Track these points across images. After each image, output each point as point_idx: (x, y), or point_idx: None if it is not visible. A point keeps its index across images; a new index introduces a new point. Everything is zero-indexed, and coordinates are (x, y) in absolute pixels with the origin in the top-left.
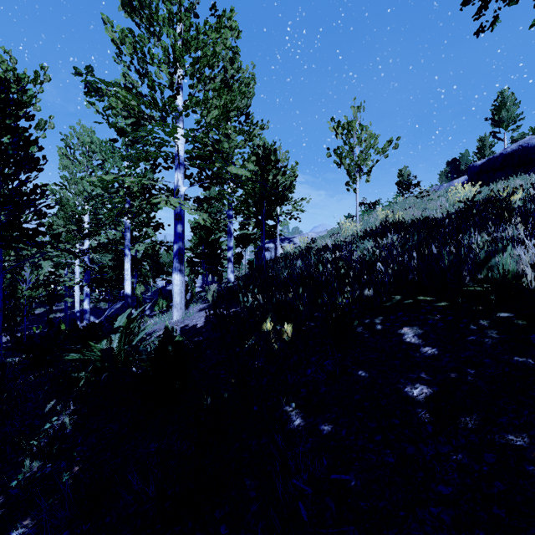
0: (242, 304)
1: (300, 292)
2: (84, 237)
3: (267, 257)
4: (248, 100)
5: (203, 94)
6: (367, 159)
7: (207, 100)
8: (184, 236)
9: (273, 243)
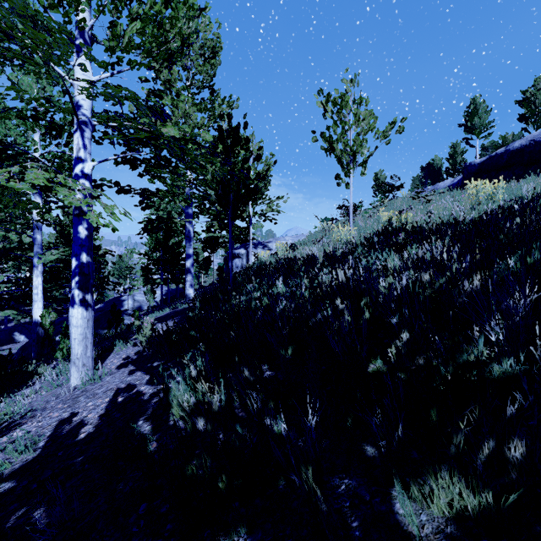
0: (169, 394)
1: (289, 355)
2: None
3: (237, 264)
4: (212, 68)
5: None
6: (362, 146)
7: (121, 2)
8: (91, 244)
9: (245, 249)
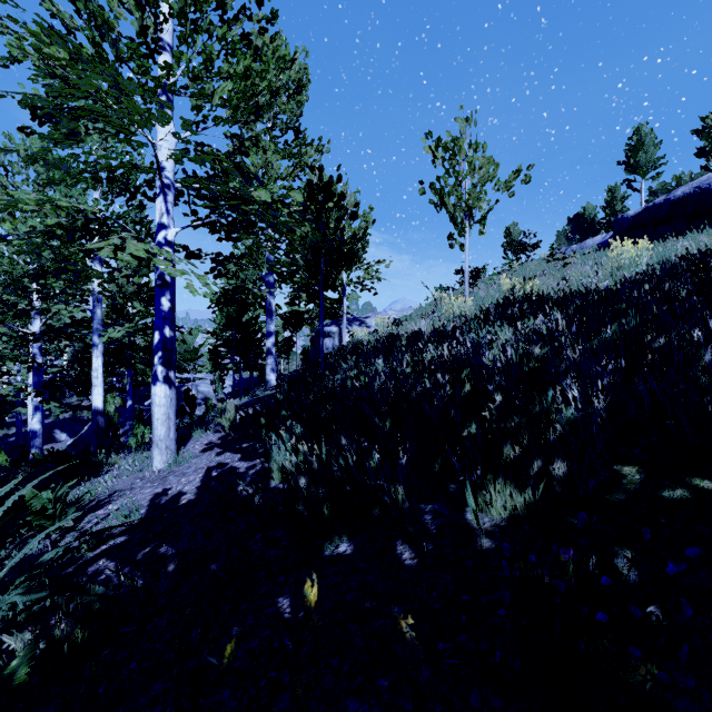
0: (270, 459)
1: (387, 429)
2: (20, 316)
3: (327, 345)
4: (298, 106)
5: (202, 47)
6: (481, 199)
7: (211, 62)
8: (174, 317)
9: (337, 326)
